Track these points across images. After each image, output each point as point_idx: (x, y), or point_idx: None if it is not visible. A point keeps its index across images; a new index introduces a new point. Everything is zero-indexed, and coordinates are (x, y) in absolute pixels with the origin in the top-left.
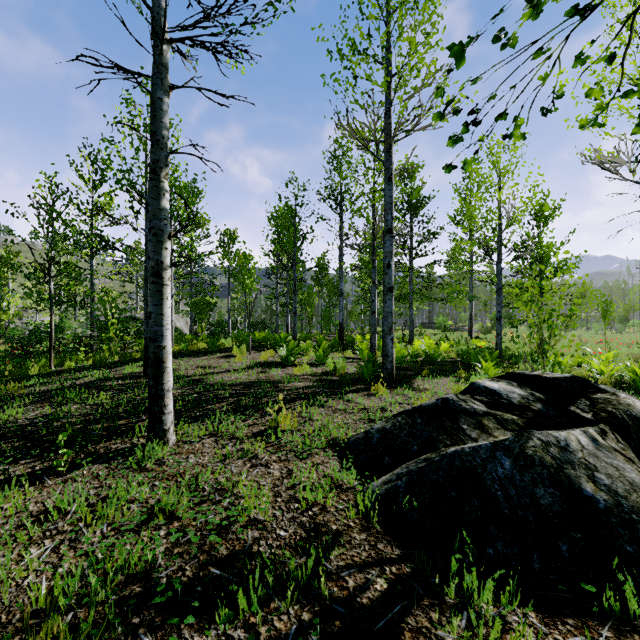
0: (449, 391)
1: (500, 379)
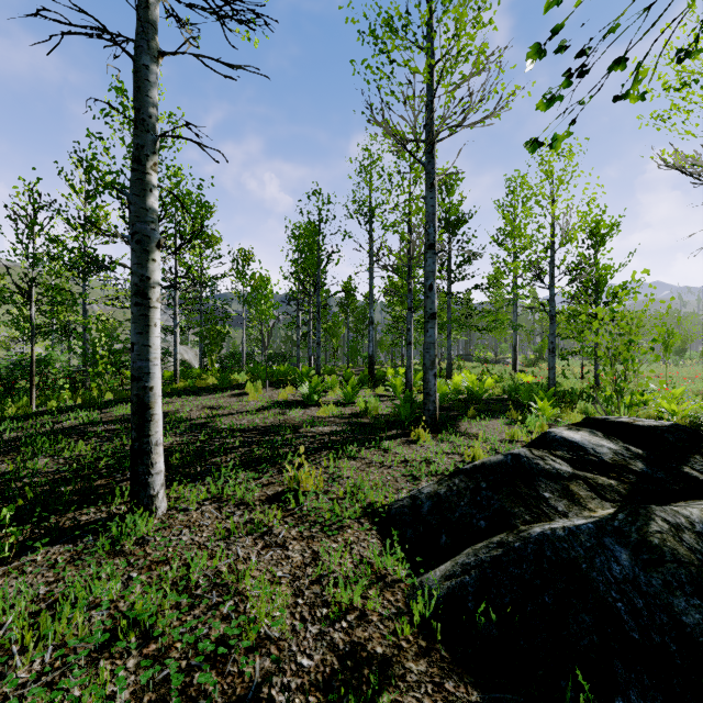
0: (502, 436)
1: (579, 427)
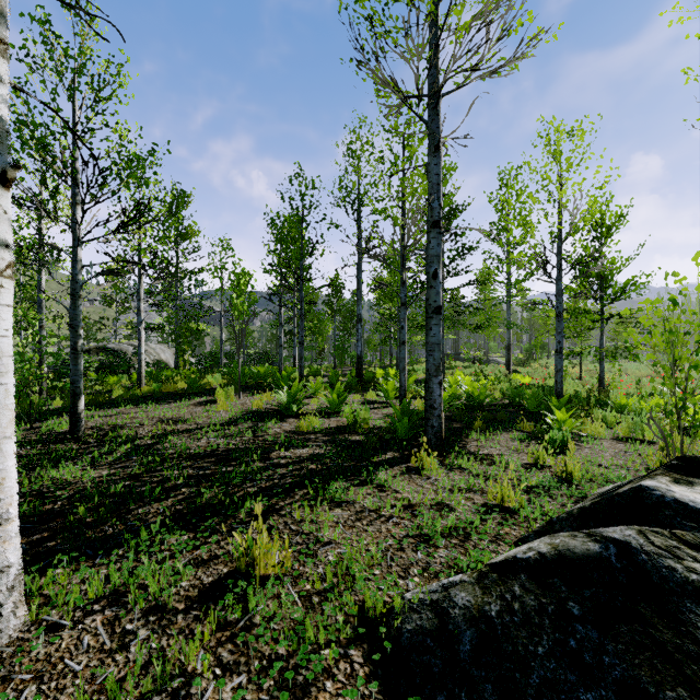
0: (523, 459)
1: (687, 477)
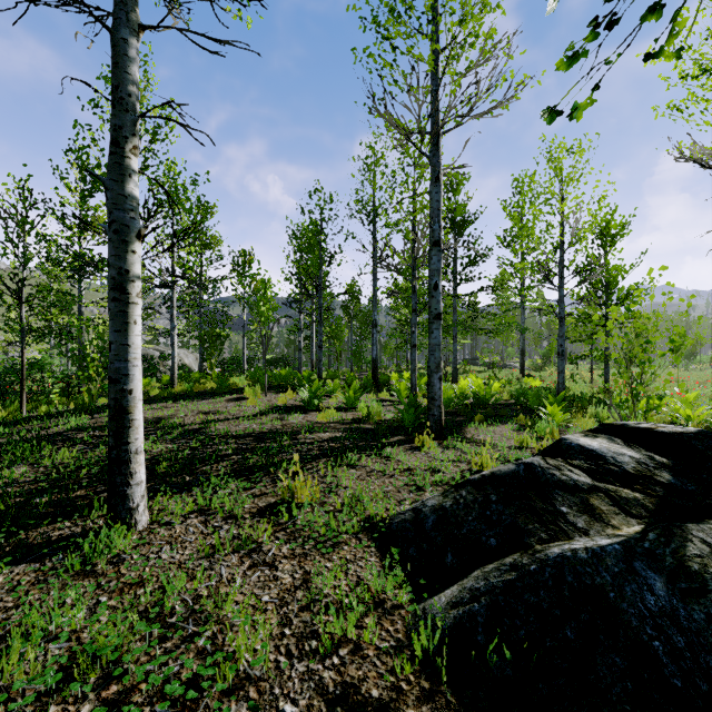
0: (511, 443)
1: (596, 434)
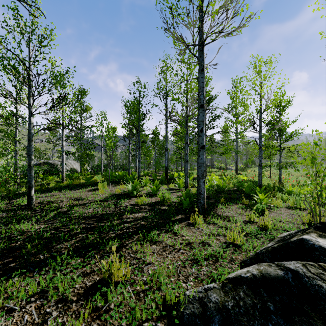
0: (244, 218)
1: (325, 233)
